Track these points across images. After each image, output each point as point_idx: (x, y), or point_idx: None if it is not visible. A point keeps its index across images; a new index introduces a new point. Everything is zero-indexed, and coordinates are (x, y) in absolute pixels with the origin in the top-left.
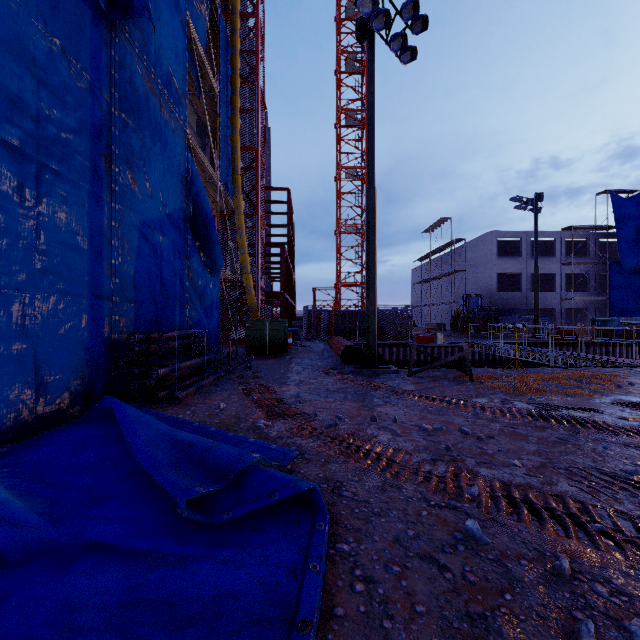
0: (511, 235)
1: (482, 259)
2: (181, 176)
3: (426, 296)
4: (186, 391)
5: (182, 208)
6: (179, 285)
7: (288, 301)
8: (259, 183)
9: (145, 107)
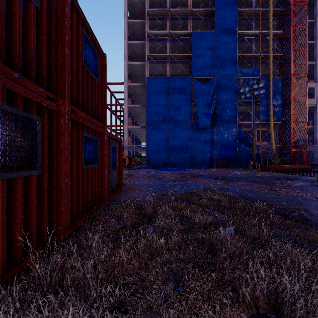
0: None
1: None
2: (235, 132)
3: None
4: (216, 167)
5: (235, 138)
6: (234, 152)
7: None
8: (291, 110)
9: (222, 129)
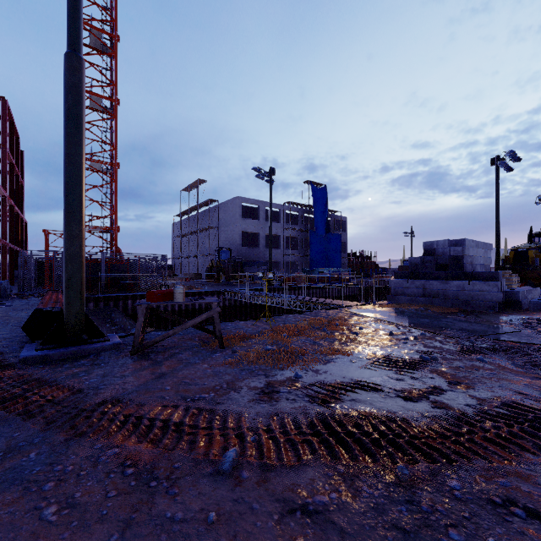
0: (252, 202)
1: (231, 219)
2: None
3: (185, 248)
4: None
5: None
6: None
7: (3, 245)
8: None
9: None
